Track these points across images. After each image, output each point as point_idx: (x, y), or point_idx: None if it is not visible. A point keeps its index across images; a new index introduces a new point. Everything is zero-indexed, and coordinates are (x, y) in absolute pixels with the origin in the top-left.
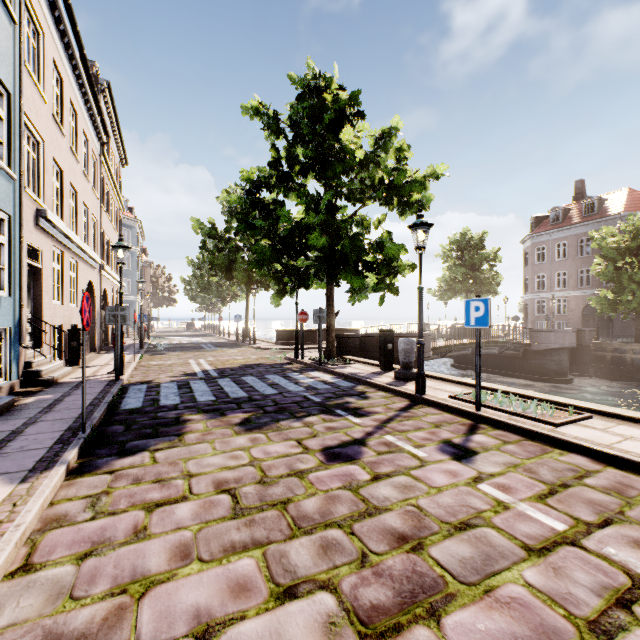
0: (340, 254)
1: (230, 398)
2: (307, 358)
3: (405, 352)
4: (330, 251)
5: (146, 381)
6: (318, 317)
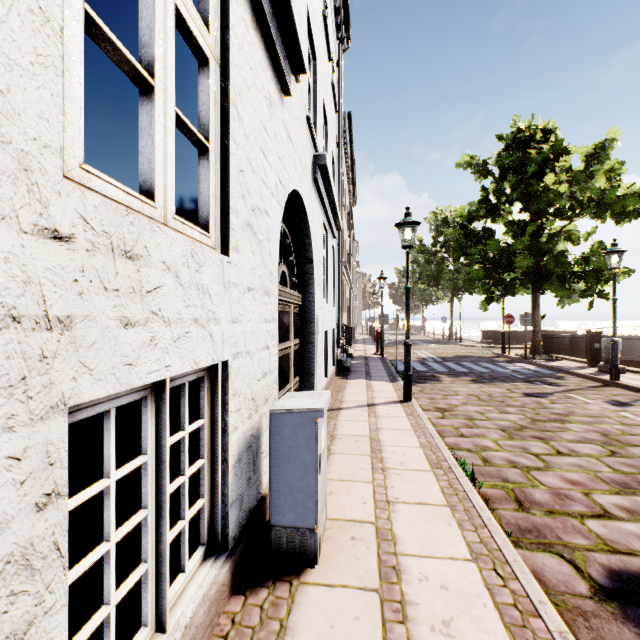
0: (544, 269)
1: (457, 371)
2: (513, 354)
3: (607, 350)
4: (534, 269)
5: (398, 360)
6: (523, 320)
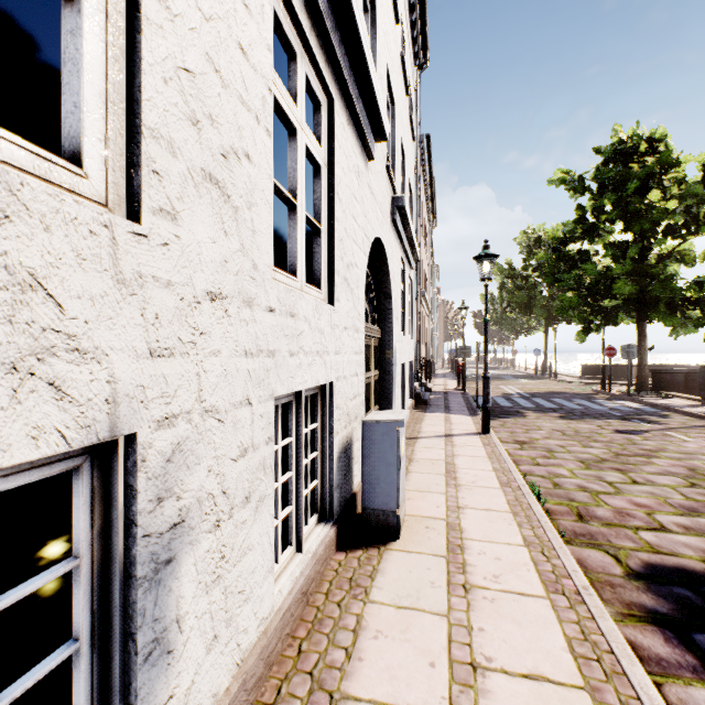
0: (649, 296)
1: (546, 407)
2: (615, 391)
3: None
4: (636, 295)
5: (480, 395)
6: (625, 352)
